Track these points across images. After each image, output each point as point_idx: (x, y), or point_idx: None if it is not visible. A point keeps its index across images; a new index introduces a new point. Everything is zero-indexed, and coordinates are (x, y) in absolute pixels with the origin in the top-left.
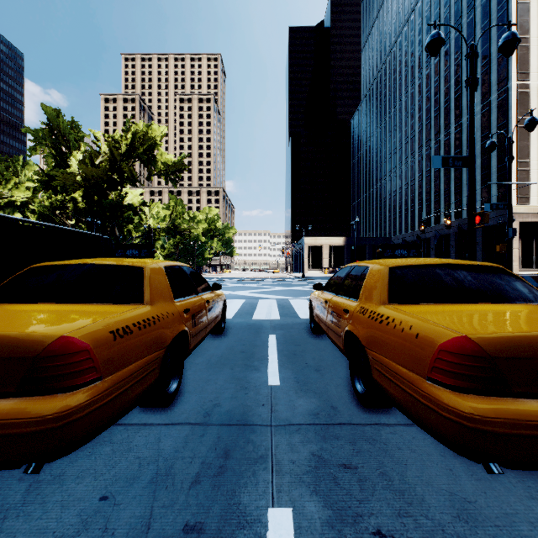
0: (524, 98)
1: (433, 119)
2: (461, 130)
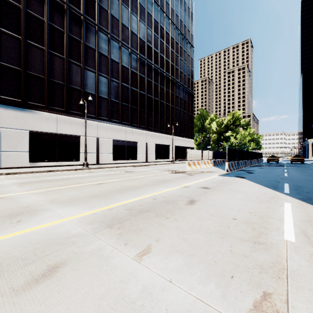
0: None
1: None
2: None
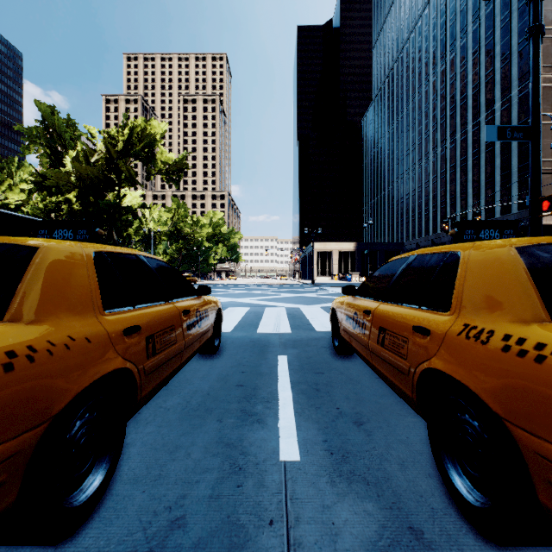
0: (547, 93)
1: (448, 118)
2: (479, 129)
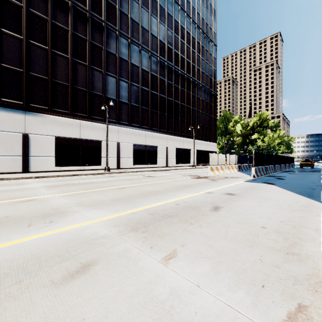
0: None
1: None
2: None
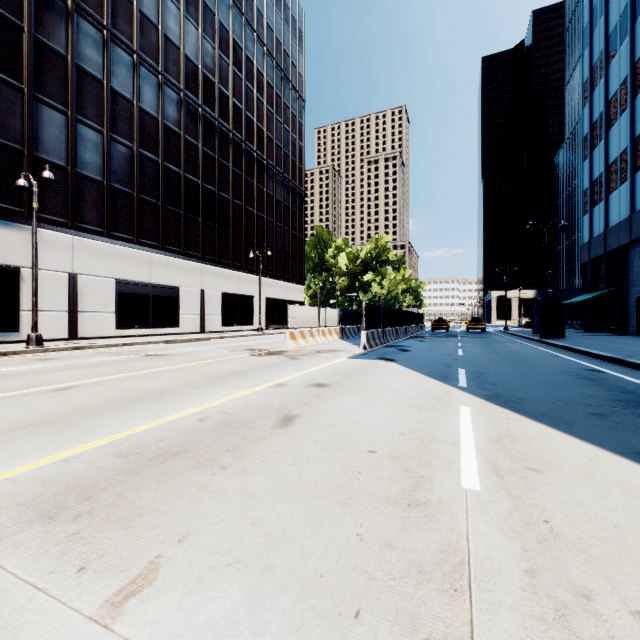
0: None
1: None
2: None
